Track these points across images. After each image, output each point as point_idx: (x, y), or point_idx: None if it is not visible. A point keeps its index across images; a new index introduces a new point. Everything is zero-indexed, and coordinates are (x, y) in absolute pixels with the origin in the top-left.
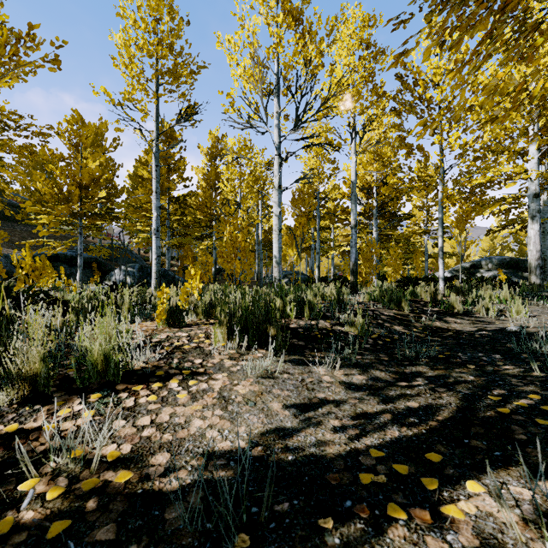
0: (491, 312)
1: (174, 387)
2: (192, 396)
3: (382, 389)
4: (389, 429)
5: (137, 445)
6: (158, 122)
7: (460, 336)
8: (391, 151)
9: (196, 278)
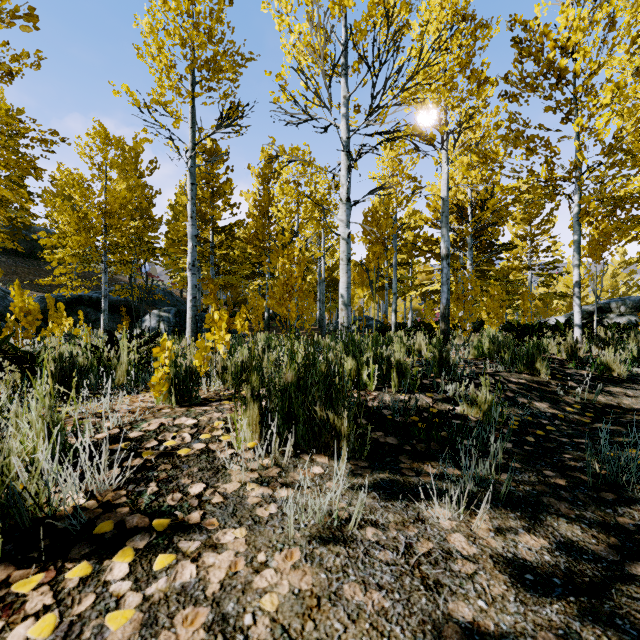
0: None
1: (115, 578)
2: (146, 618)
3: (605, 591)
4: None
5: None
6: (194, 128)
7: None
8: (505, 148)
9: (221, 326)
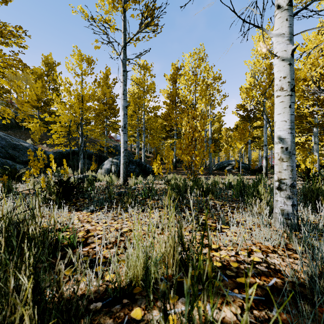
0: None
1: None
2: None
3: None
4: None
5: None
6: (125, 33)
7: None
8: None
9: None
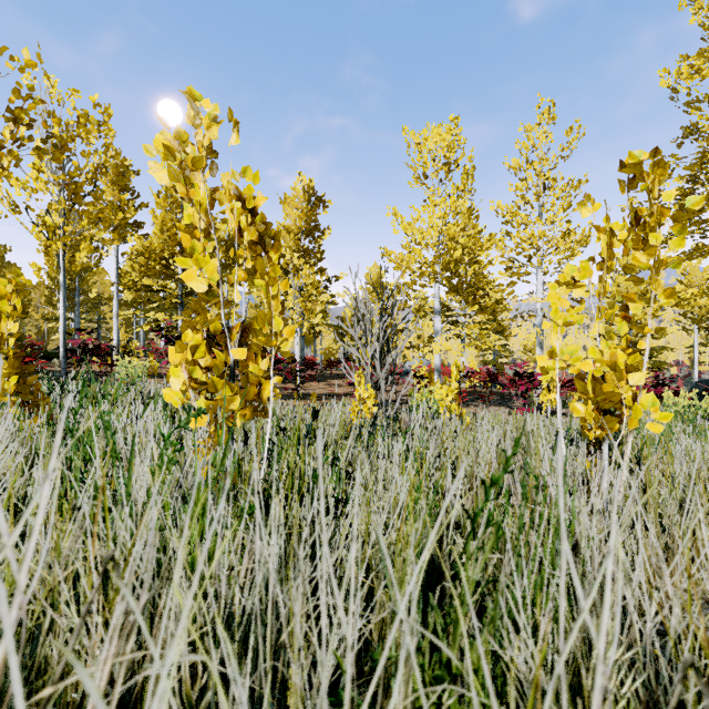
0: None
1: None
2: None
3: None
4: None
5: None
6: None
7: None
8: None
9: None
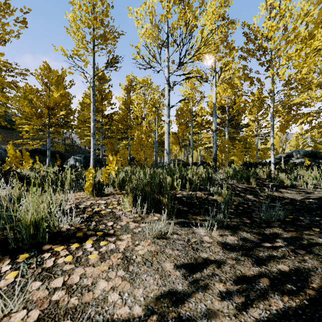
0: (309, 185)
1: (88, 247)
2: (101, 257)
3: (252, 249)
4: (271, 297)
5: (44, 311)
6: (94, 67)
7: (294, 203)
8: (240, 82)
9: (113, 163)
